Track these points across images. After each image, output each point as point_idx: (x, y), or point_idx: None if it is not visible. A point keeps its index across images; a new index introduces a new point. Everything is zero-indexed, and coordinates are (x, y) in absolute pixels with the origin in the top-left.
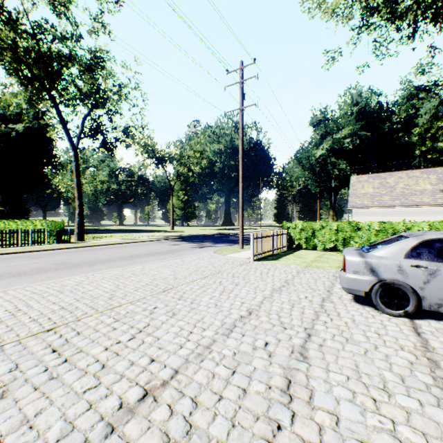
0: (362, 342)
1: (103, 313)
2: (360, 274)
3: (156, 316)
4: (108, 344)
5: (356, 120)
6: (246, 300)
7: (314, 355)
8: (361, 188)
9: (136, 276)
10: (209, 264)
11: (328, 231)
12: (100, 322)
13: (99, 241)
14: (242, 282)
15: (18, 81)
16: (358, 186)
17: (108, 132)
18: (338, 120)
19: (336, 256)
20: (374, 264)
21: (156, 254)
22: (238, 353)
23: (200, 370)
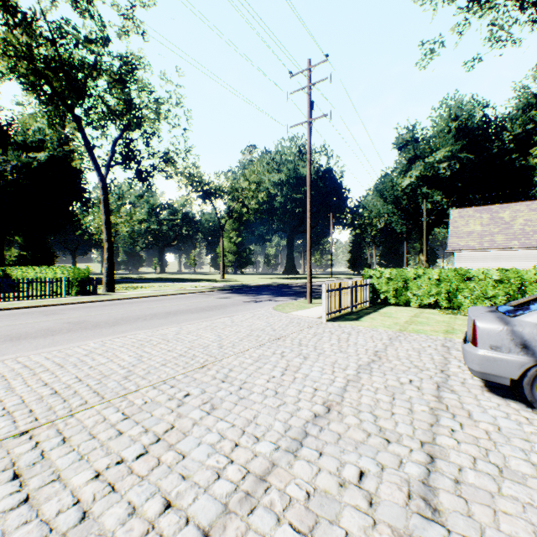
0: (530, 478)
1: (110, 402)
2: (503, 351)
3: (186, 411)
4: (102, 465)
5: (455, 139)
6: (321, 384)
7: (451, 506)
8: (465, 225)
9: (167, 342)
10: (267, 325)
11: (426, 281)
12: (101, 421)
13: (131, 293)
14: (313, 353)
15: (36, 98)
16: (461, 223)
17: (143, 158)
18: (432, 139)
19: (439, 315)
20: (527, 336)
21: (199, 310)
22: (314, 494)
23: (247, 535)
